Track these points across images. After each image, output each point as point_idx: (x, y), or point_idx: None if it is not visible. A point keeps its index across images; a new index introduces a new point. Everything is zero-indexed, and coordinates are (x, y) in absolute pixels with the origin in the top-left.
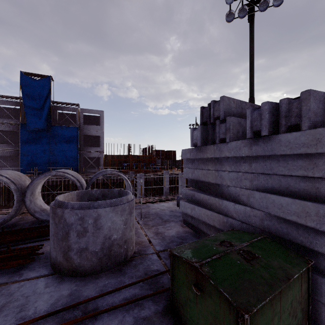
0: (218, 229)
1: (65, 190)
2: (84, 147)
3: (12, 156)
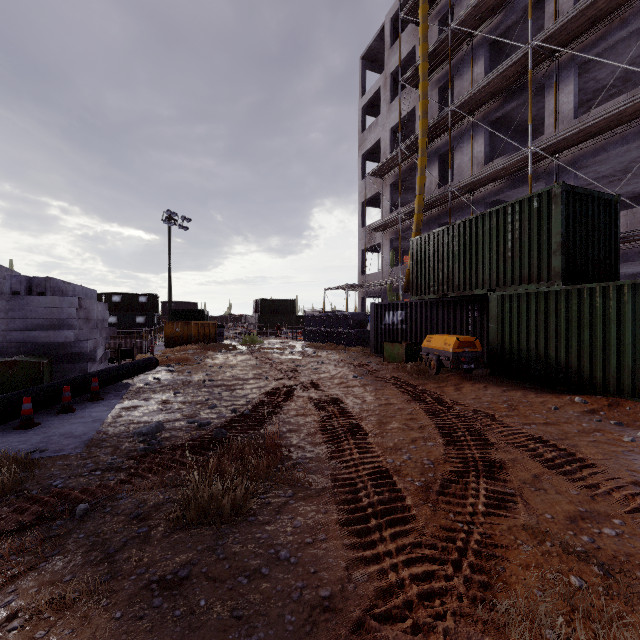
0: None
1: None
2: None
3: None
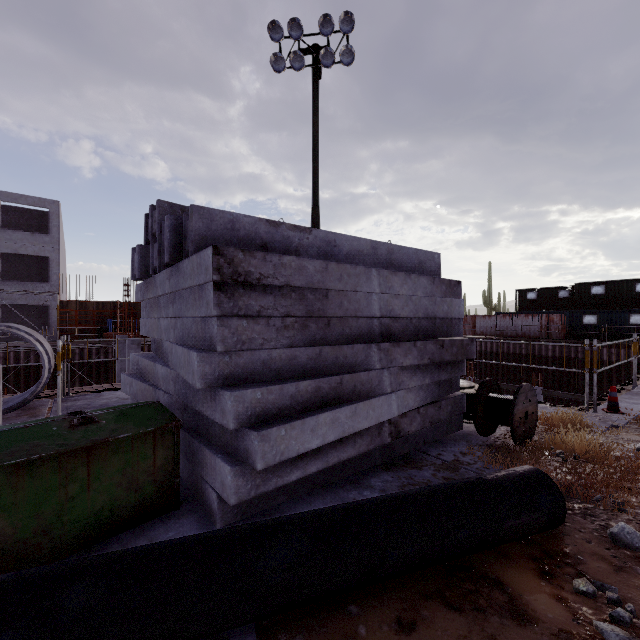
0: None
1: None
2: (2, 282)
3: None
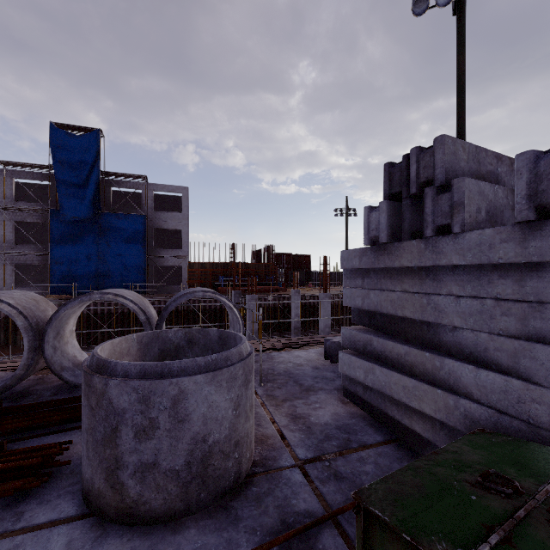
0: (430, 419)
1: (124, 322)
2: (154, 249)
3: (38, 265)
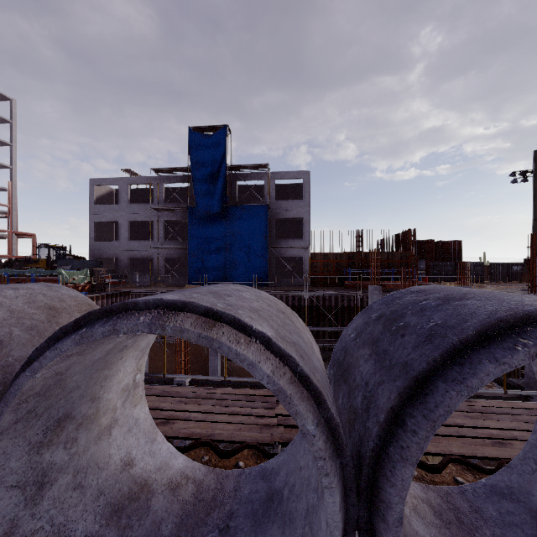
0: None
1: None
2: (276, 240)
3: (181, 258)
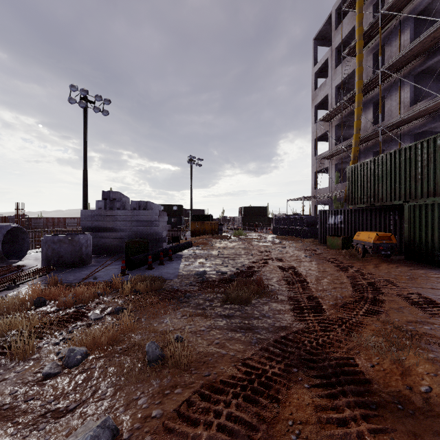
0: (116, 245)
1: None
2: None
3: None
